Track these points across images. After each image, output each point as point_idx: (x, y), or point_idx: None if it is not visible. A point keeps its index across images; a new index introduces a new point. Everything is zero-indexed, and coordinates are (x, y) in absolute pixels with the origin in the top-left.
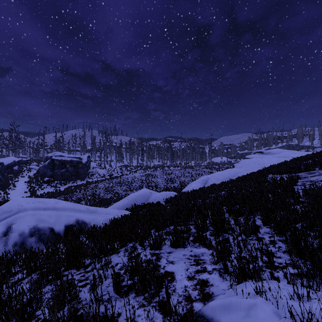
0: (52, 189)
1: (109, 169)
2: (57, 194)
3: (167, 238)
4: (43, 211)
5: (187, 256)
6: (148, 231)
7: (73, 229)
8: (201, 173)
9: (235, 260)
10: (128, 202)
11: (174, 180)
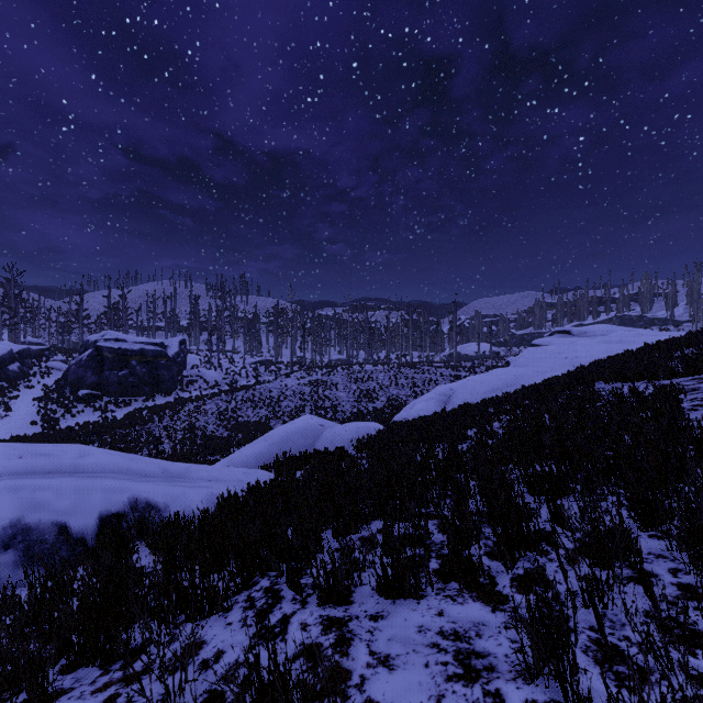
0: (97, 417)
1: (230, 370)
2: (106, 427)
3: (367, 566)
4: (43, 478)
5: (431, 635)
6: (313, 539)
7: (119, 528)
8: (435, 378)
9: (592, 663)
10: (268, 447)
11: (374, 394)
